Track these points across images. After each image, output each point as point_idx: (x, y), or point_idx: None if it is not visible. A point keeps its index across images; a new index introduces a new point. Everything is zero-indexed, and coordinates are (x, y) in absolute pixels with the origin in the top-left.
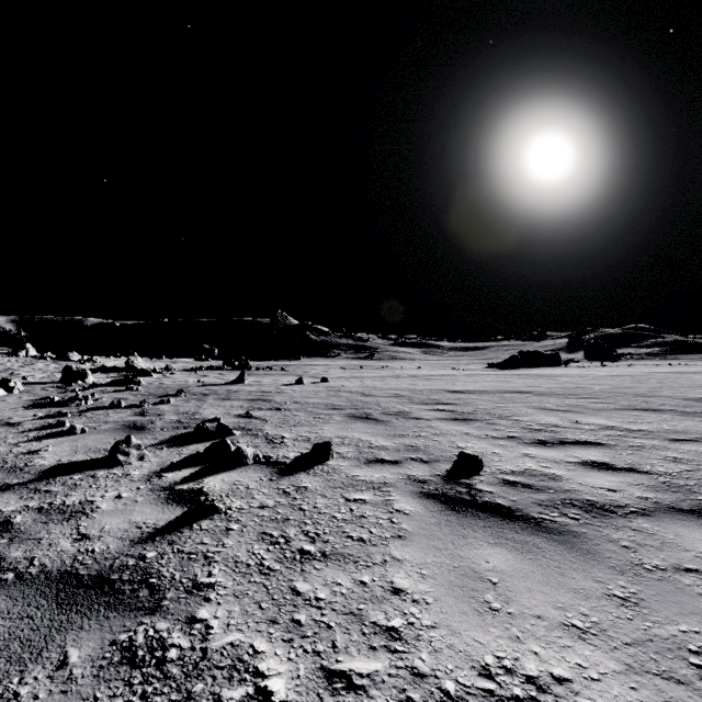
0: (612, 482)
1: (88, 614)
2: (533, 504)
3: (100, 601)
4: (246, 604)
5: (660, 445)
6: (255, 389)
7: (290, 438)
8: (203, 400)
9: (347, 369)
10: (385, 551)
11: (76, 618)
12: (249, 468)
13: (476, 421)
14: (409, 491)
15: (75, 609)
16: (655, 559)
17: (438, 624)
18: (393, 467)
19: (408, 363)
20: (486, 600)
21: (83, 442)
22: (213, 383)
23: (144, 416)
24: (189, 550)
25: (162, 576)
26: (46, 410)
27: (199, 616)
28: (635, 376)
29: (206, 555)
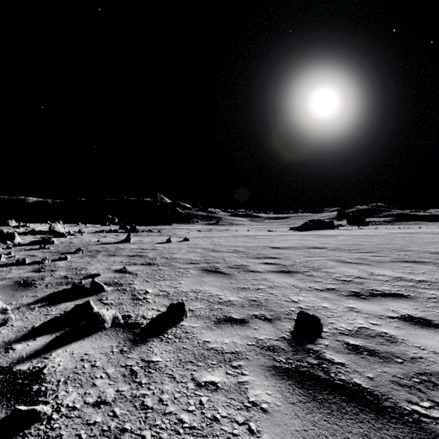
0: None
1: None
2: (393, 383)
3: None
4: None
5: None
6: (136, 247)
7: (152, 293)
8: (94, 257)
9: (201, 231)
10: None
11: None
12: (105, 334)
13: (298, 273)
14: (261, 366)
15: None
16: None
17: None
18: (241, 329)
19: (241, 227)
20: None
21: None
22: (108, 242)
23: (39, 272)
24: None
25: None
26: None
27: None
28: (384, 236)
29: None
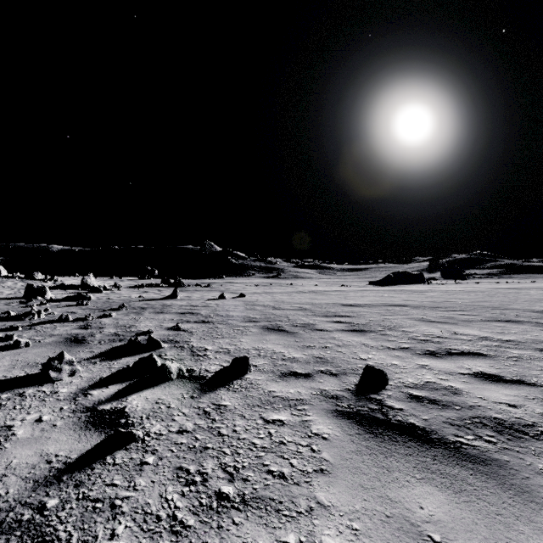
0: (509, 395)
1: None
2: (445, 423)
3: None
4: None
5: (535, 356)
6: (185, 304)
7: (212, 350)
8: (140, 314)
9: (260, 285)
10: (309, 492)
11: None
12: (172, 384)
13: (371, 332)
14: (324, 410)
15: None
16: None
17: None
18: (306, 381)
19: (307, 281)
20: None
21: (24, 356)
22: (151, 298)
23: (86, 329)
24: (95, 495)
25: (57, 539)
26: (1, 324)
27: None
28: (484, 292)
29: (113, 503)
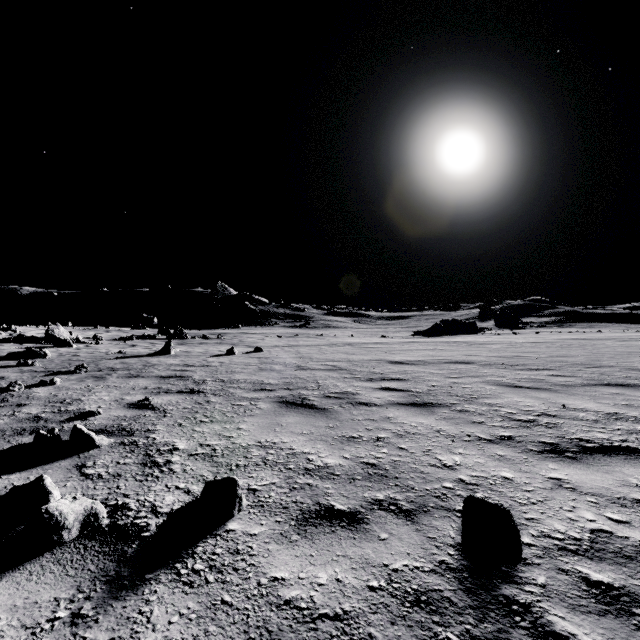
0: None
1: None
2: None
3: None
4: None
5: None
6: (177, 362)
7: (184, 450)
8: (103, 379)
9: (283, 337)
10: None
11: None
12: (55, 561)
13: (441, 408)
14: None
15: None
16: None
17: None
18: (352, 539)
19: (341, 331)
20: None
21: None
22: (135, 354)
23: None
24: None
25: None
26: None
27: None
28: (554, 343)
29: None
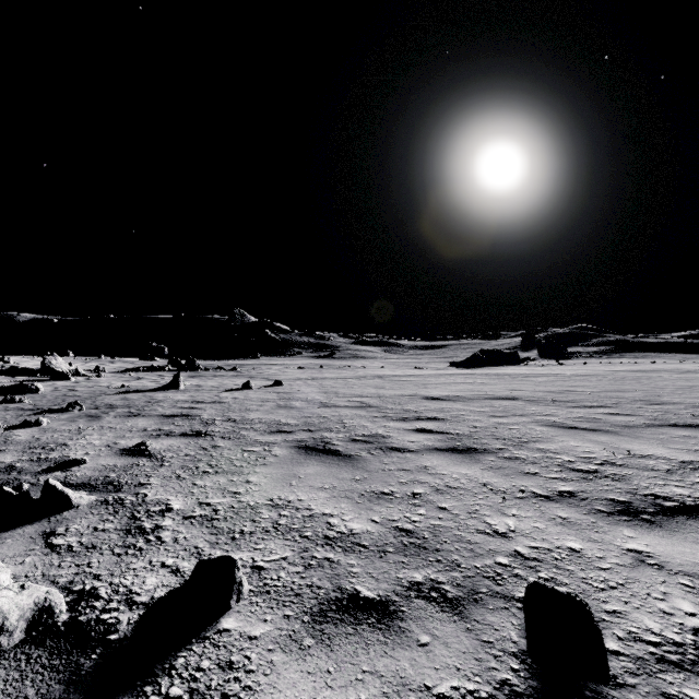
0: None
1: None
2: None
3: None
4: None
5: None
6: (185, 398)
7: (178, 511)
8: (97, 419)
9: (306, 368)
10: None
11: None
12: None
13: (487, 454)
14: None
15: None
16: None
17: None
18: (383, 645)
19: (370, 362)
20: None
21: None
22: (140, 388)
23: None
24: None
25: None
26: None
27: None
28: (605, 376)
29: None
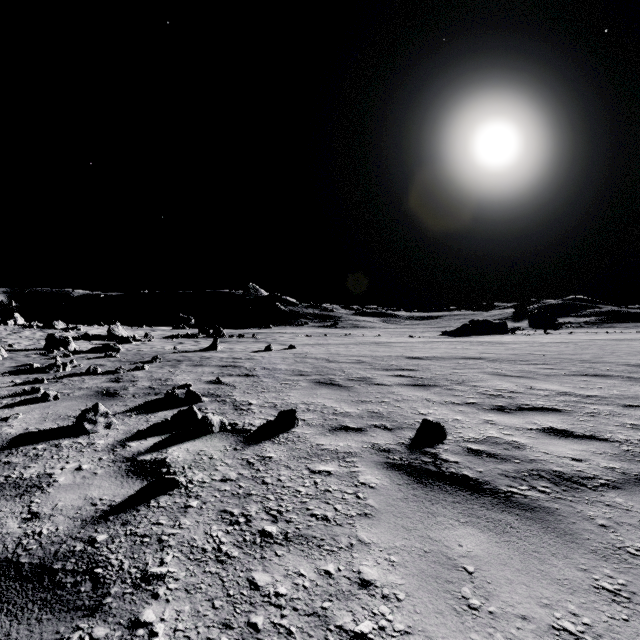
0: (576, 450)
1: (18, 616)
2: (500, 475)
3: (35, 598)
4: (197, 602)
5: (615, 411)
6: (226, 356)
7: (257, 404)
8: (176, 367)
9: (313, 336)
10: (351, 532)
11: (4, 621)
12: (214, 437)
13: (435, 387)
14: (374, 462)
15: (5, 609)
16: (637, 541)
17: (412, 629)
18: (357, 435)
19: (369, 331)
20: (463, 595)
21: (54, 409)
22: (188, 350)
23: (118, 382)
24: (142, 531)
25: (110, 565)
26: (24, 377)
27: (143, 619)
28: (577, 343)
29: (160, 538)
